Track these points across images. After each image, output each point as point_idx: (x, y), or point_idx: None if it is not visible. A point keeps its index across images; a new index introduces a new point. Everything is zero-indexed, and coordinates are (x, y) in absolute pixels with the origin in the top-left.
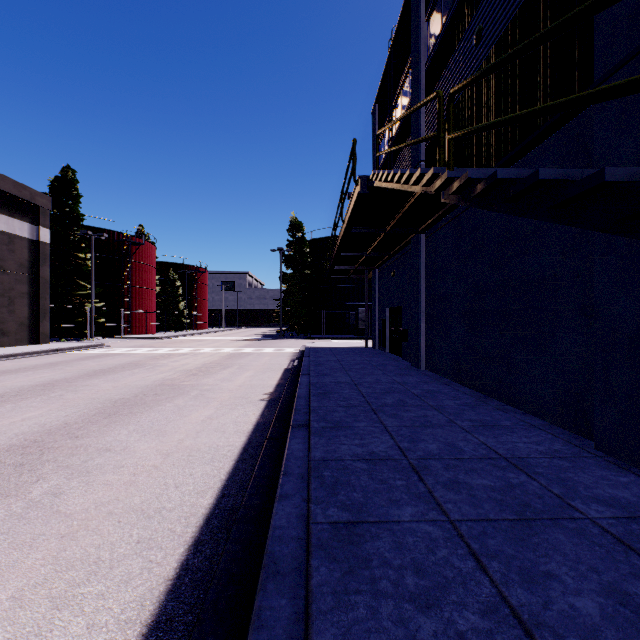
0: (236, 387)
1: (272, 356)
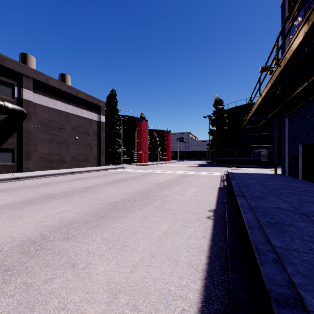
0: (186, 200)
1: (207, 177)
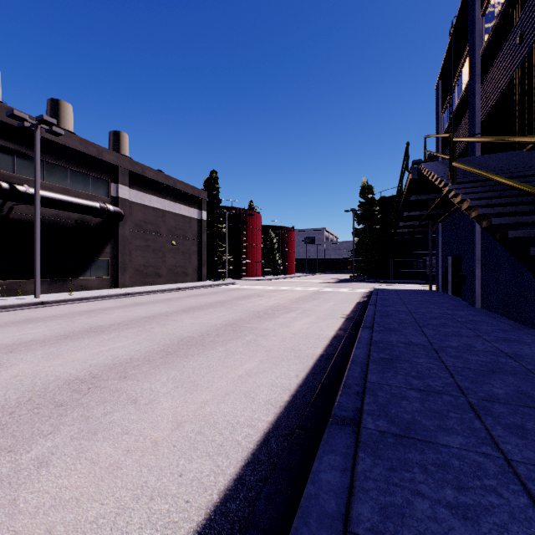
0: (324, 310)
1: (347, 294)
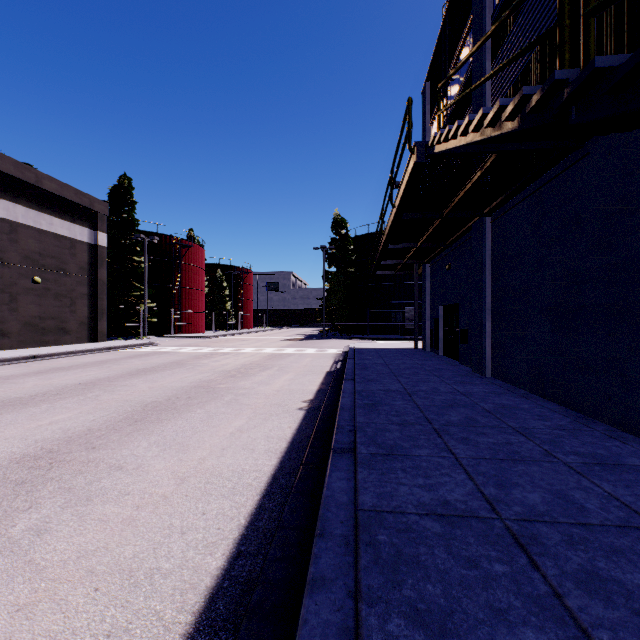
0: (273, 392)
1: (314, 357)
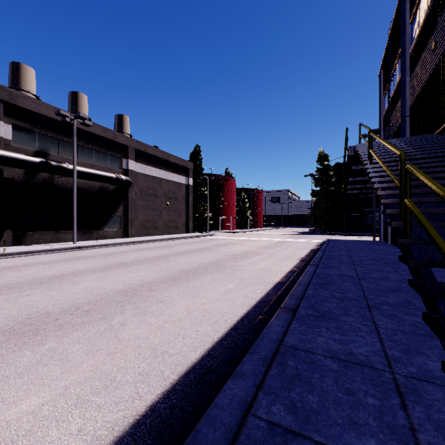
0: (284, 254)
1: (304, 243)
